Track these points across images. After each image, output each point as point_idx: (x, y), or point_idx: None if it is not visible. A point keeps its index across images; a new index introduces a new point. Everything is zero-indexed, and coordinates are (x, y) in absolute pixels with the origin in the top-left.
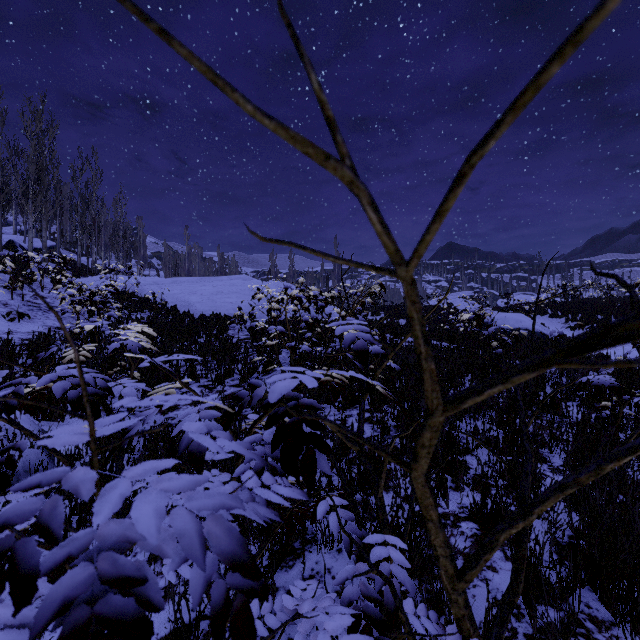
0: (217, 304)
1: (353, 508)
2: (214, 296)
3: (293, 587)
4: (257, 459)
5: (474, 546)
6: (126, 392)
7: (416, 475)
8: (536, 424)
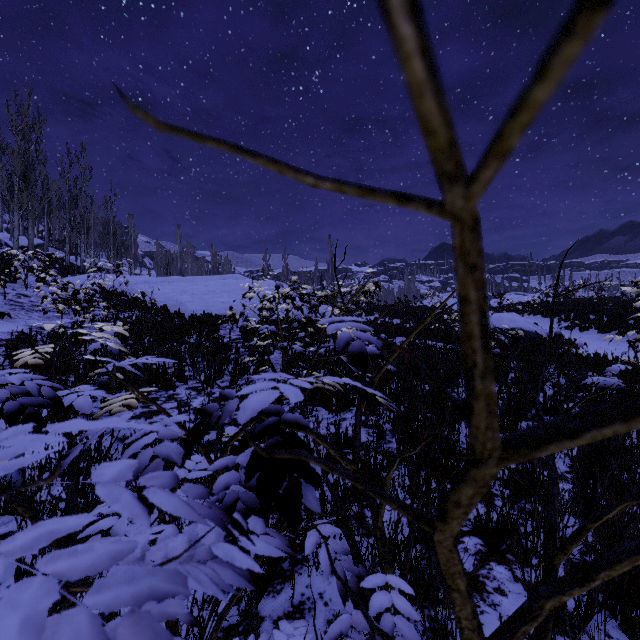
0: (209, 303)
1: (348, 540)
2: (206, 295)
3: (277, 632)
4: (204, 522)
5: (479, 565)
6: (79, 402)
7: (442, 538)
8: None
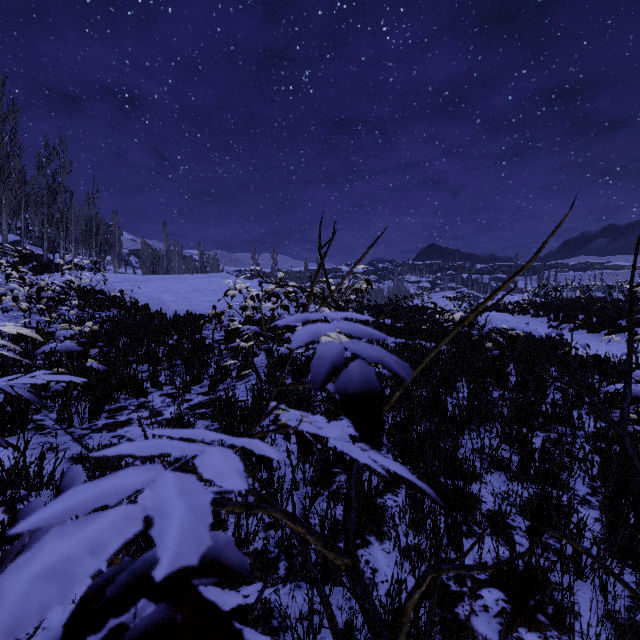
0: (193, 303)
1: None
2: (190, 294)
3: None
4: None
5: (505, 632)
6: None
7: None
8: (546, 438)
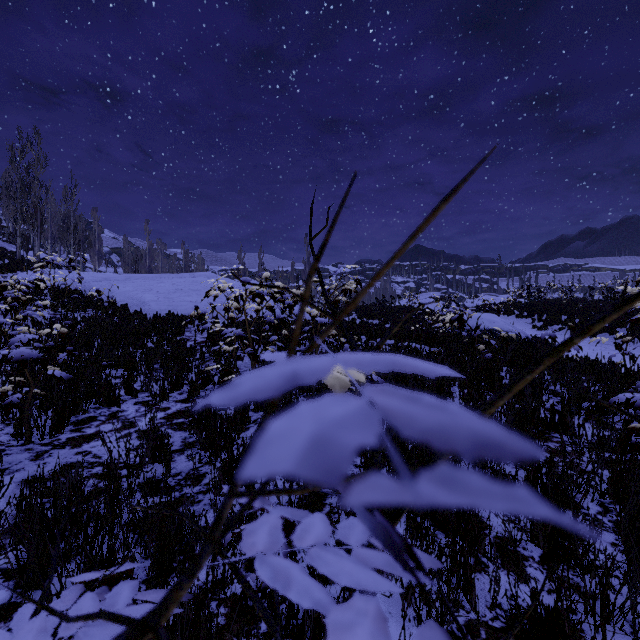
0: (175, 303)
1: None
2: (172, 294)
3: None
4: None
5: None
6: None
7: None
8: (547, 448)
